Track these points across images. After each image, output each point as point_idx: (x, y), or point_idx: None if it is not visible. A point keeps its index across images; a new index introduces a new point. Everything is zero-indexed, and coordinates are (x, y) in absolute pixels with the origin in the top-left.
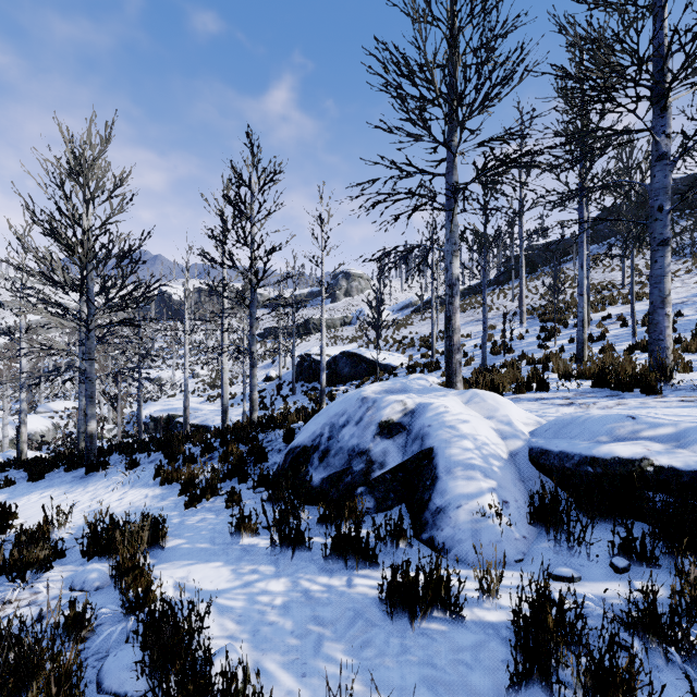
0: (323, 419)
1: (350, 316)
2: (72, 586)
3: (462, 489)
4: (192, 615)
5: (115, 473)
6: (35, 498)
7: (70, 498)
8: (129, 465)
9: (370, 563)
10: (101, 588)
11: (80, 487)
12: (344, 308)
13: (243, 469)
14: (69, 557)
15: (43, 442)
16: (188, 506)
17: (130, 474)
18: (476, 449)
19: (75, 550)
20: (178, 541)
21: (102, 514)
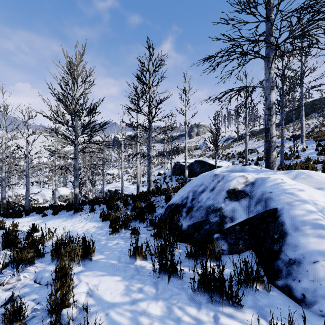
0: (188, 188)
1: (198, 145)
2: (35, 279)
3: (315, 246)
4: (90, 324)
5: (85, 213)
6: (51, 222)
7: (63, 224)
8: (90, 210)
9: (233, 302)
10: (49, 284)
11: (69, 219)
12: (196, 141)
13: (142, 216)
14: (46, 257)
15: (67, 199)
16: (112, 234)
17: (90, 214)
18: (319, 211)
19: (51, 254)
20: (100, 256)
21: (72, 234)
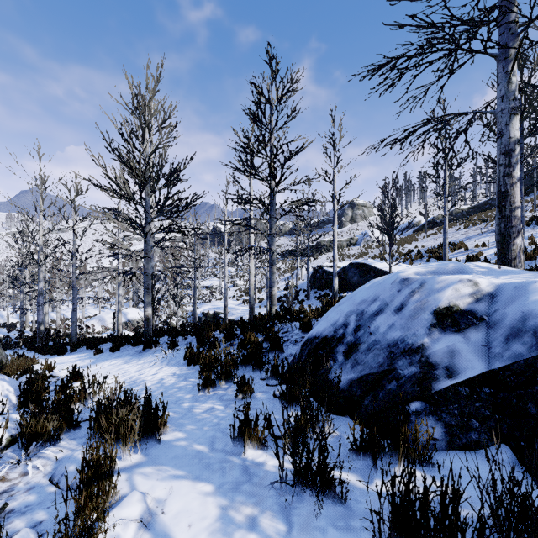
0: (347, 307)
1: (355, 238)
2: (52, 475)
3: None
4: None
5: (161, 350)
6: (106, 364)
7: (125, 367)
8: (170, 345)
9: None
10: (75, 488)
11: (135, 359)
12: (350, 232)
13: (257, 358)
14: (83, 429)
15: (138, 326)
16: (202, 391)
17: (169, 352)
18: None
19: (92, 422)
20: (177, 434)
21: (136, 386)
